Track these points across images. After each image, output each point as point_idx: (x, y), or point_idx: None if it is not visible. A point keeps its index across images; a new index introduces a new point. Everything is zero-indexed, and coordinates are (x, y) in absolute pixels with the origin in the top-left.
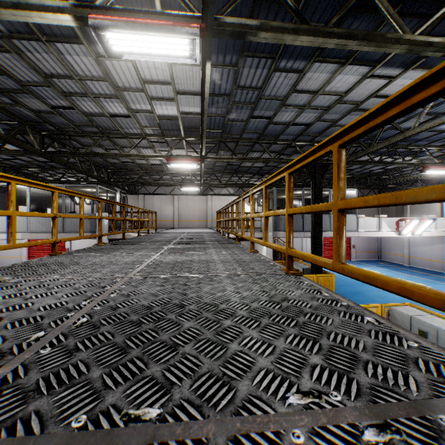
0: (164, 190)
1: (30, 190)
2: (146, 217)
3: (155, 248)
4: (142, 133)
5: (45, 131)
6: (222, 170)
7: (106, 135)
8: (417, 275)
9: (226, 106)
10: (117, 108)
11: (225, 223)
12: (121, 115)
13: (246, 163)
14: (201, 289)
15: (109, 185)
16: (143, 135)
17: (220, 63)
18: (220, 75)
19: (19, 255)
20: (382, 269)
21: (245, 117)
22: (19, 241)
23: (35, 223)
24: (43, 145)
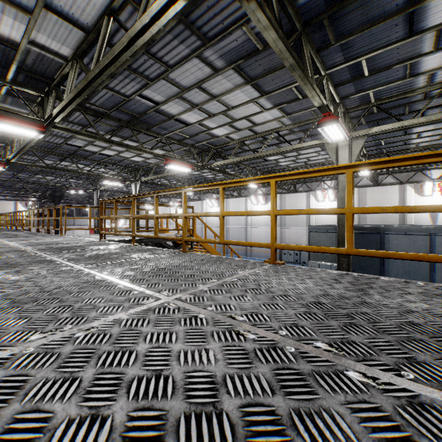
0: None
1: None
2: None
3: None
4: None
5: None
6: None
7: None
8: None
9: None
10: None
11: None
12: None
13: (18, 186)
14: None
15: None
16: None
17: None
18: None
19: None
20: None
21: (11, 177)
22: None
23: None
24: None
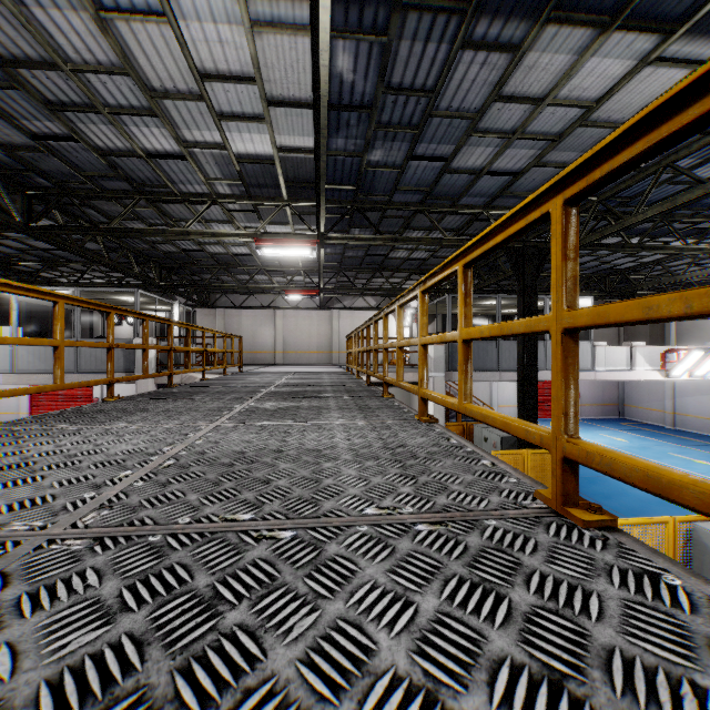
0: (259, 301)
1: (19, 298)
2: (229, 346)
3: (214, 410)
4: (210, 193)
5: (34, 188)
6: (356, 265)
7: (145, 196)
8: (692, 446)
9: (364, 133)
10: (159, 138)
11: (362, 356)
12: (167, 155)
13: (398, 252)
14: (264, 654)
15: (167, 293)
16: (213, 197)
17: (351, 29)
18: (353, 59)
19: (15, 410)
20: (629, 434)
21: (400, 159)
22: (15, 387)
23: (28, 356)
24: (31, 215)
